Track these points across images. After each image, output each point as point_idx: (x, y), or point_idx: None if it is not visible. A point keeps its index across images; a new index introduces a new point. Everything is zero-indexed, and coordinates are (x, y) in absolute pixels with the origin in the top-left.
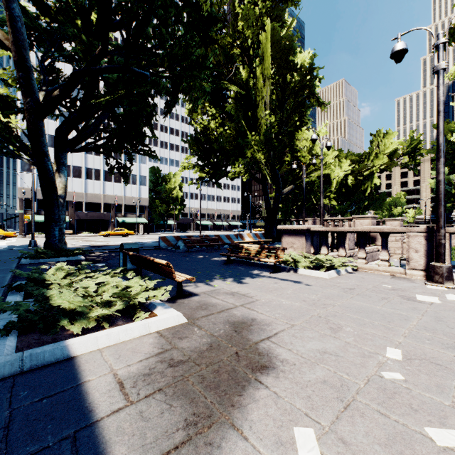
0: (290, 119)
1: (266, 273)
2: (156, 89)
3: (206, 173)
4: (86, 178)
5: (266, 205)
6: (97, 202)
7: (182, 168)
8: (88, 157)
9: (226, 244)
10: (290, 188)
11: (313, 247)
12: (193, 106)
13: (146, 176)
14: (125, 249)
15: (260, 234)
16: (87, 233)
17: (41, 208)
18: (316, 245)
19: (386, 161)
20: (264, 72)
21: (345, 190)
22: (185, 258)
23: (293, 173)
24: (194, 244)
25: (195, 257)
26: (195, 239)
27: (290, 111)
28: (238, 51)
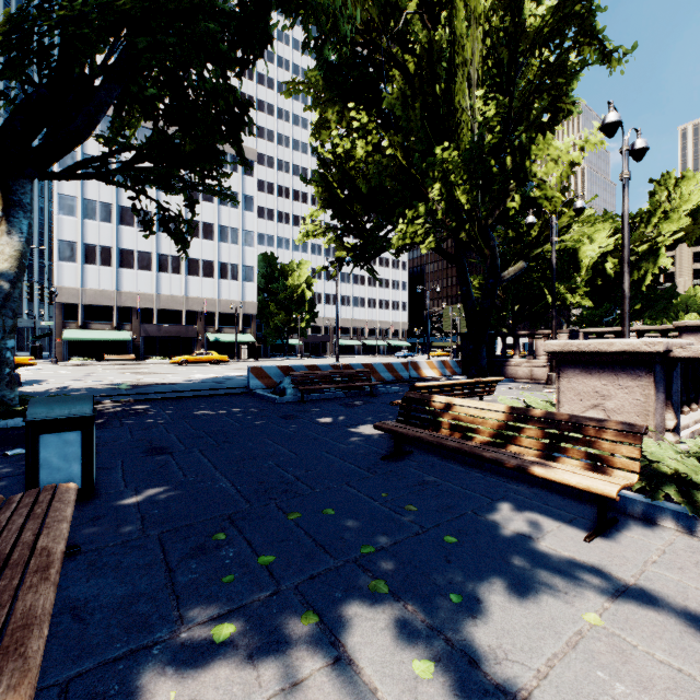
0: (527, 112)
1: (565, 532)
2: (222, 21)
3: (348, 250)
4: (158, 271)
5: (465, 304)
6: (175, 310)
7: (302, 236)
8: (162, 237)
9: (386, 382)
10: (518, 267)
11: (674, 410)
12: (321, 115)
13: (254, 267)
14: (31, 421)
15: (452, 363)
16: (158, 359)
17: (89, 319)
18: (674, 402)
19: (686, 224)
20: (473, 2)
21: (601, 283)
22: (284, 425)
23: (525, 238)
24: (315, 386)
25: (312, 423)
26: (320, 375)
27: (528, 94)
28: (409, 3)
